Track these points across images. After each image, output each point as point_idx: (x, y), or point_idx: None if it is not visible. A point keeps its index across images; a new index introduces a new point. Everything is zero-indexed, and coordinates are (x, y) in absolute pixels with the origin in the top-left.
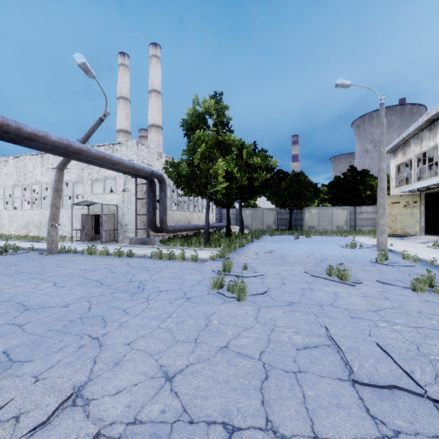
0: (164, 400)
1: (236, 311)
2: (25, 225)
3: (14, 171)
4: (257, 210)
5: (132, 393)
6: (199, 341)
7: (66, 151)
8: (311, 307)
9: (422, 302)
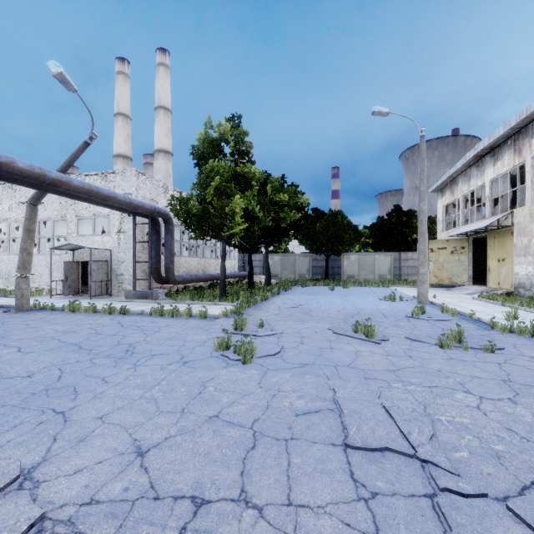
0: (131, 477)
1: (239, 376)
2: None
3: None
4: (288, 257)
5: (93, 472)
6: (186, 411)
7: (38, 183)
8: (325, 369)
9: (446, 360)
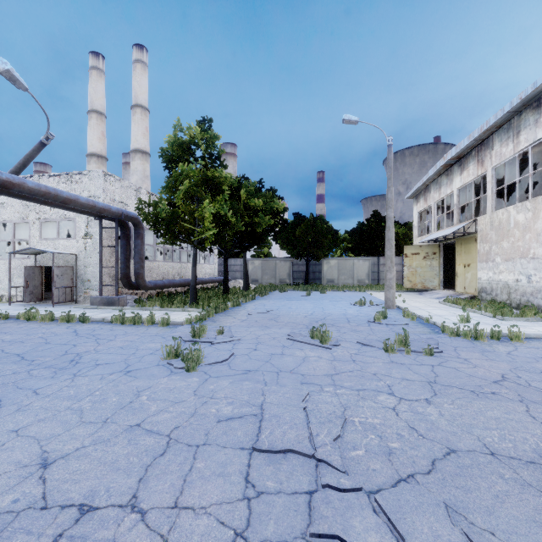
0: (25, 488)
1: (178, 384)
2: None
3: None
4: (268, 261)
5: None
6: (109, 421)
7: None
8: (267, 375)
9: (386, 364)
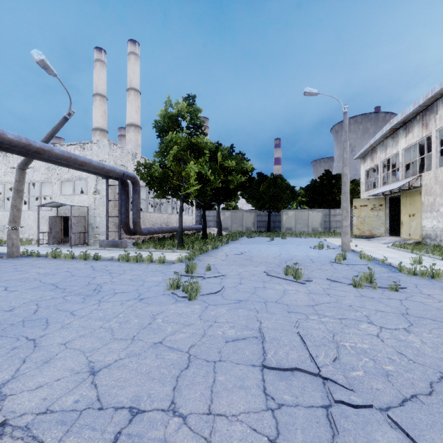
0: (82, 391)
1: (184, 310)
2: None
3: None
4: (237, 213)
5: (52, 387)
6: (136, 339)
7: (25, 151)
8: (256, 304)
9: (357, 297)
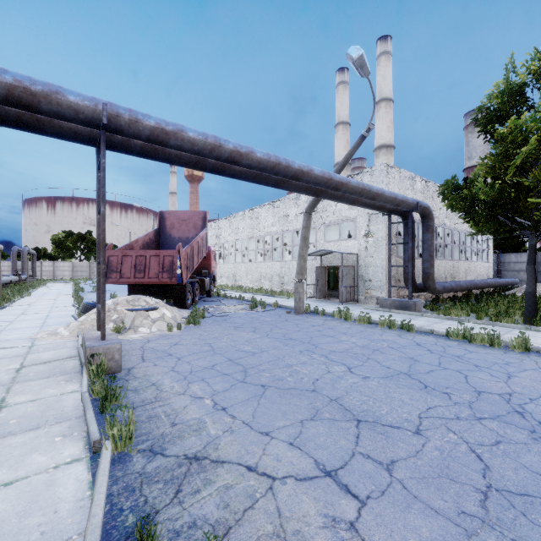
0: None
1: None
2: (258, 277)
3: (249, 224)
4: None
5: None
6: None
7: (325, 188)
8: None
9: None
